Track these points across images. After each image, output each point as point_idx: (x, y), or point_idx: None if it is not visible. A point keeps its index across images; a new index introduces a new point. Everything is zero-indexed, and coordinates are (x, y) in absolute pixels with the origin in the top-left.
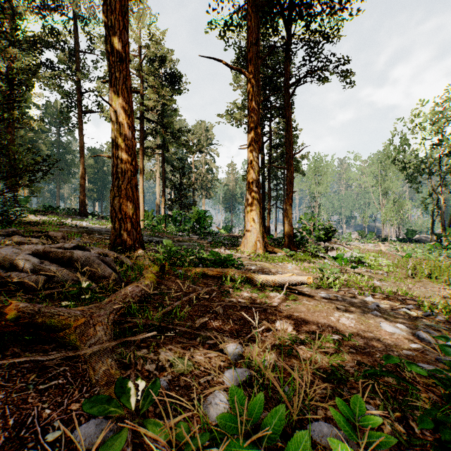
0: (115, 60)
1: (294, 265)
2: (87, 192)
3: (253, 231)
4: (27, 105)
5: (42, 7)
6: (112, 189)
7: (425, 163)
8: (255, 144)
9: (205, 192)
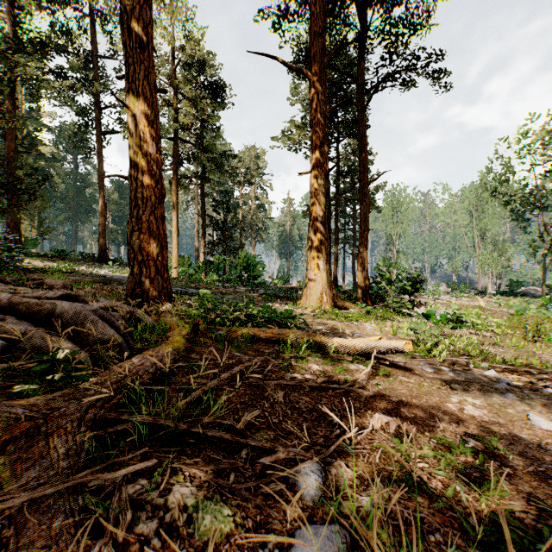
0: (133, 47)
1: (374, 324)
2: (110, 234)
3: (318, 280)
4: (37, 127)
5: (52, 1)
6: (129, 220)
7: (535, 196)
8: (320, 167)
9: (255, 234)
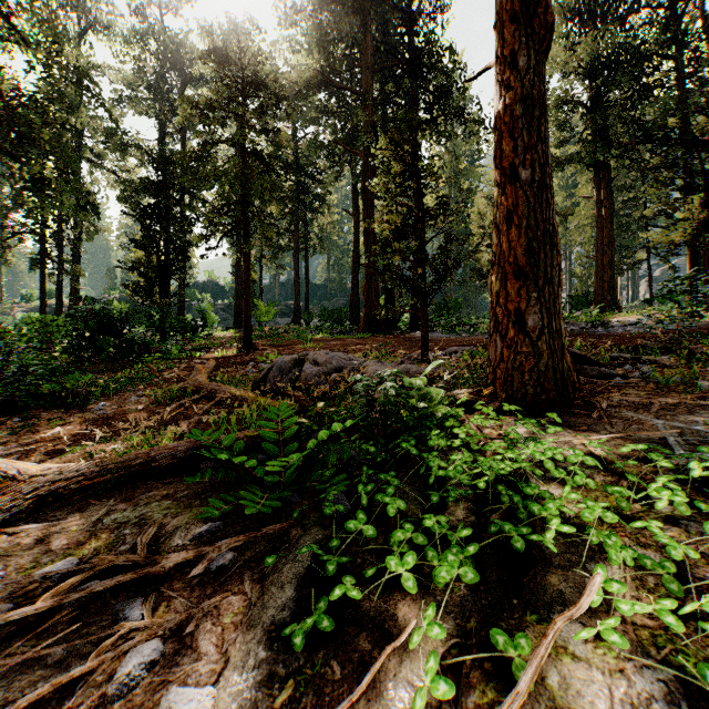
0: None
1: None
2: None
3: None
4: None
5: None
6: None
7: None
8: None
9: None
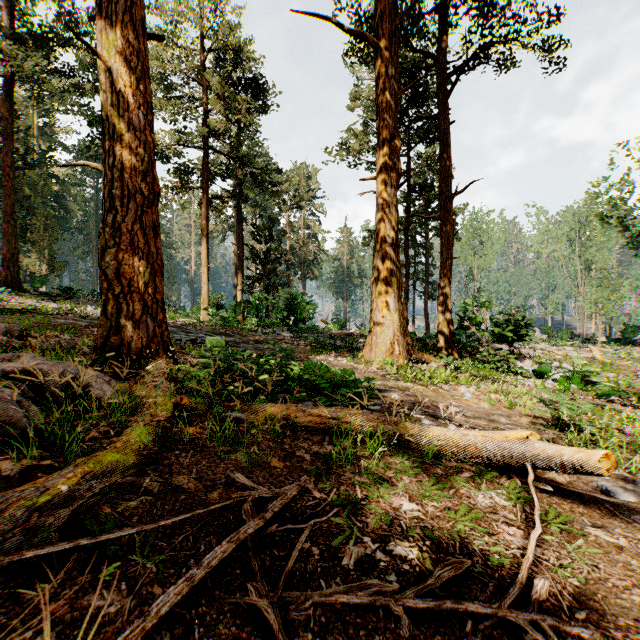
0: None
1: (472, 388)
2: None
3: (387, 324)
4: (50, 145)
5: None
6: (101, 231)
7: None
8: (390, 169)
9: (306, 269)
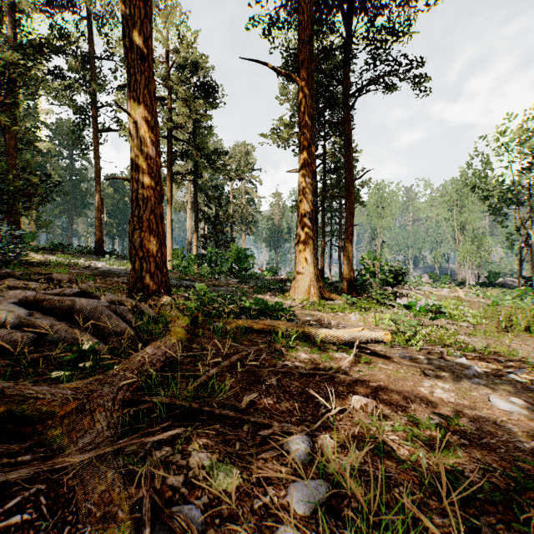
0: (135, 58)
1: (358, 315)
2: (105, 227)
3: (305, 273)
4: (34, 124)
5: (50, 4)
6: (131, 220)
7: (511, 192)
8: (308, 167)
9: (245, 227)
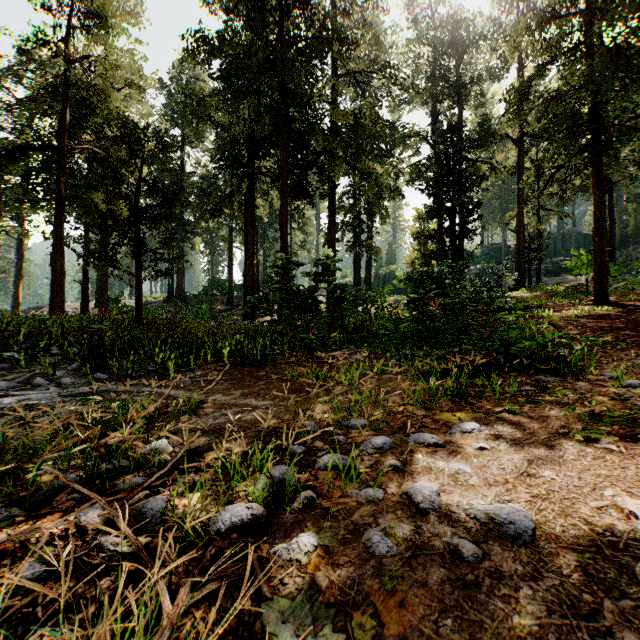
0: None
1: None
2: None
3: None
4: None
5: None
6: None
7: None
8: None
9: None
